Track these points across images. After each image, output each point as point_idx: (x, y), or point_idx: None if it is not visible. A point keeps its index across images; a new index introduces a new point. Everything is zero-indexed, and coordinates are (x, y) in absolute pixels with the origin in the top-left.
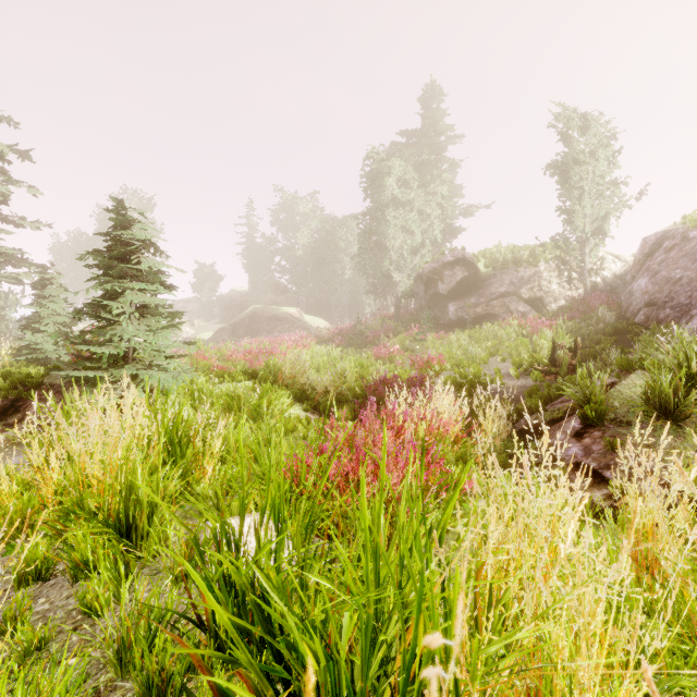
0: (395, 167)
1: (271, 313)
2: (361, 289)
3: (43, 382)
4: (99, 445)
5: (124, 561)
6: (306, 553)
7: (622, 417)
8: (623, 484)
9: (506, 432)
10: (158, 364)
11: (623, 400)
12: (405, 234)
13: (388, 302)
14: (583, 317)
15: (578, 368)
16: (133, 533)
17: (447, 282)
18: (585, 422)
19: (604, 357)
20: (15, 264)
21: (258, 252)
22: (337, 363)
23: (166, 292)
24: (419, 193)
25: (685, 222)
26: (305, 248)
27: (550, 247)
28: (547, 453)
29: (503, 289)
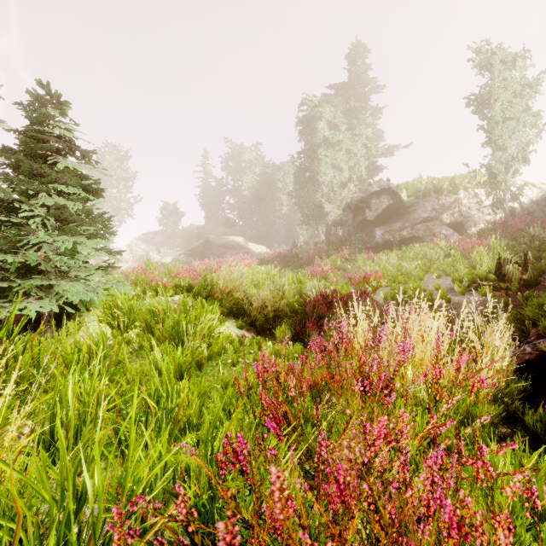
0: (326, 112)
1: (221, 241)
2: (295, 222)
3: None
4: None
5: None
6: None
7: None
8: None
9: (512, 365)
10: (76, 275)
11: None
12: (335, 170)
13: (319, 231)
14: (510, 237)
15: None
16: None
17: (373, 209)
18: None
19: None
20: None
21: (212, 193)
22: (275, 279)
23: (92, 199)
24: (347, 134)
25: None
26: (250, 189)
27: (468, 177)
28: None
29: (426, 214)
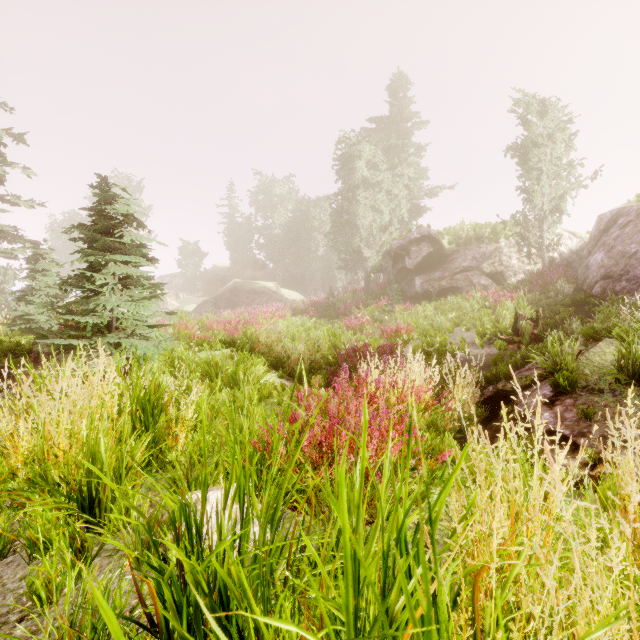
0: (365, 150)
1: (250, 286)
2: (333, 264)
3: (31, 350)
4: (65, 414)
5: (81, 540)
6: (267, 566)
7: (593, 385)
8: (615, 457)
9: (475, 399)
10: (140, 333)
11: (593, 367)
12: (374, 213)
13: (358, 276)
14: (542, 289)
15: (549, 336)
16: (96, 506)
17: (413, 257)
18: (556, 389)
19: (566, 327)
20: (11, 240)
21: (238, 230)
22: (310, 332)
23: (148, 264)
24: (388, 175)
25: (639, 200)
26: (282, 227)
27: (510, 225)
28: (540, 426)
29: (466, 263)
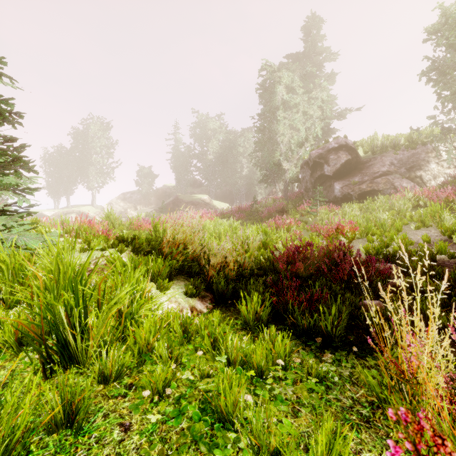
0: (284, 77)
1: (189, 199)
2: (254, 182)
3: None
4: None
5: None
6: None
7: None
8: None
9: None
10: None
11: None
12: (292, 131)
13: (276, 188)
14: None
15: None
16: None
17: (332, 164)
18: None
19: None
20: None
21: (181, 157)
22: (237, 231)
23: None
24: (304, 97)
25: None
26: (214, 154)
27: (425, 132)
28: None
29: (385, 168)
